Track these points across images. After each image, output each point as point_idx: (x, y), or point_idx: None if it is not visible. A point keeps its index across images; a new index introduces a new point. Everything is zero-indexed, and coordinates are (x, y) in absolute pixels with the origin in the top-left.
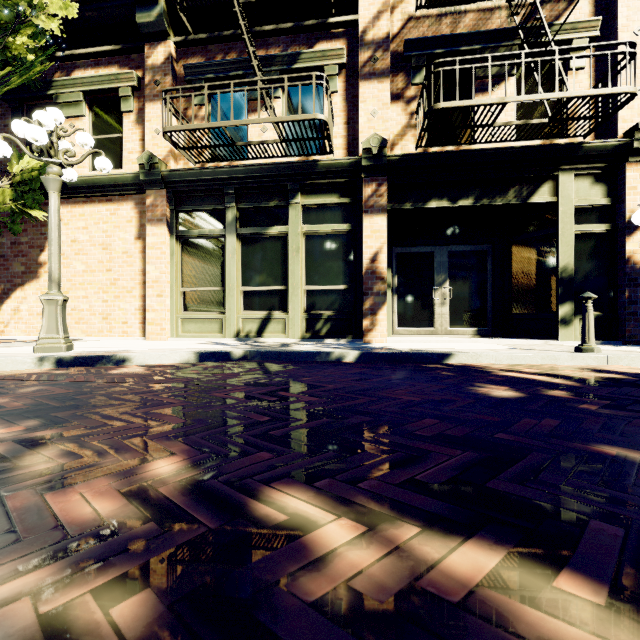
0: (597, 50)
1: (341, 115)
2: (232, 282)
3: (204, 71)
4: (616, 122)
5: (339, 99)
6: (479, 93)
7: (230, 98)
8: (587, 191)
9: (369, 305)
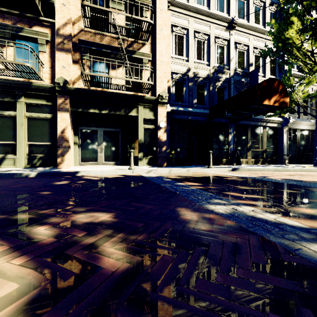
0: (152, 64)
1: (48, 63)
2: None
3: None
4: (156, 91)
5: (47, 56)
6: (111, 69)
7: None
8: (148, 113)
9: (60, 152)
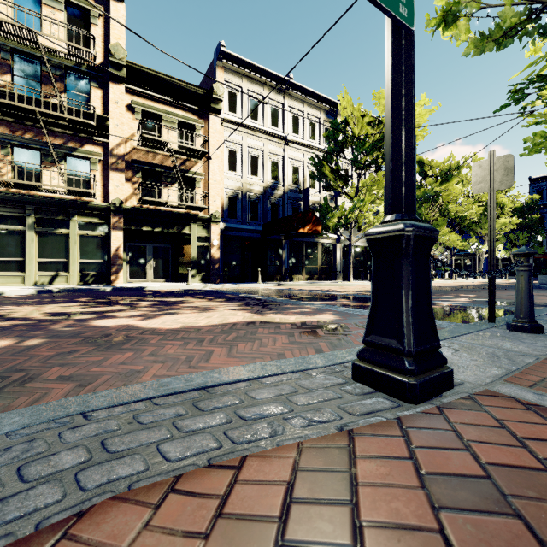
0: (205, 182)
1: (100, 181)
2: (32, 256)
3: (11, 139)
4: (209, 209)
5: (99, 174)
6: (164, 187)
7: (28, 155)
8: (201, 231)
9: (115, 269)
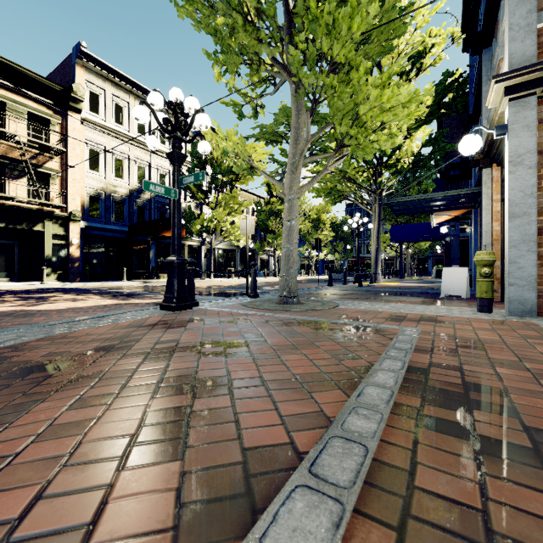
0: (62, 179)
1: None
2: None
3: None
4: (67, 207)
5: None
6: (9, 180)
7: None
8: (57, 229)
9: None
